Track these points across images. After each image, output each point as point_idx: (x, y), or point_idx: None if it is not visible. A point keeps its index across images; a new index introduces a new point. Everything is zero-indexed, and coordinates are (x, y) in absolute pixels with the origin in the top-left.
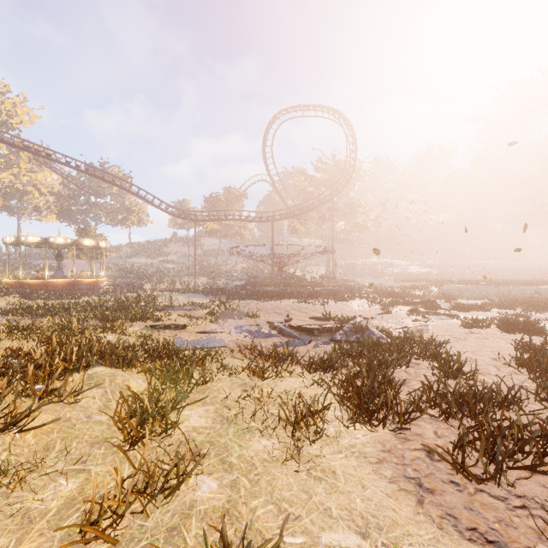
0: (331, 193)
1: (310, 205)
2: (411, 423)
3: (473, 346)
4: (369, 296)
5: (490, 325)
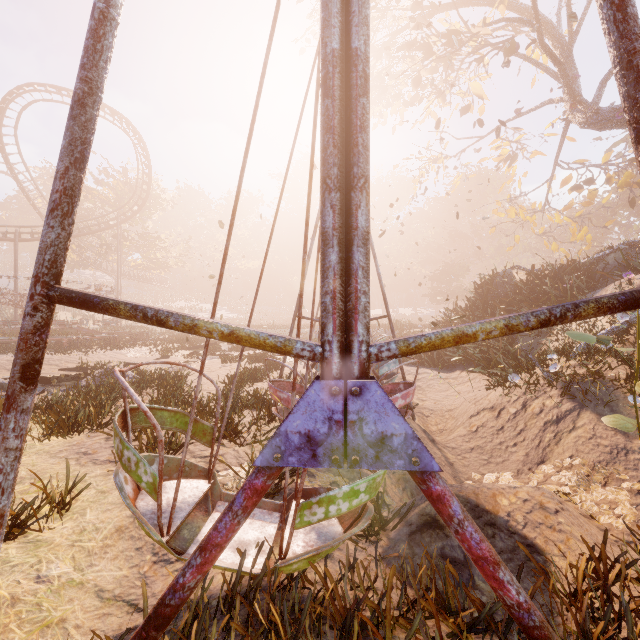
0: (117, 217)
1: (85, 227)
2: (110, 427)
3: (216, 375)
4: (155, 343)
5: (243, 359)
